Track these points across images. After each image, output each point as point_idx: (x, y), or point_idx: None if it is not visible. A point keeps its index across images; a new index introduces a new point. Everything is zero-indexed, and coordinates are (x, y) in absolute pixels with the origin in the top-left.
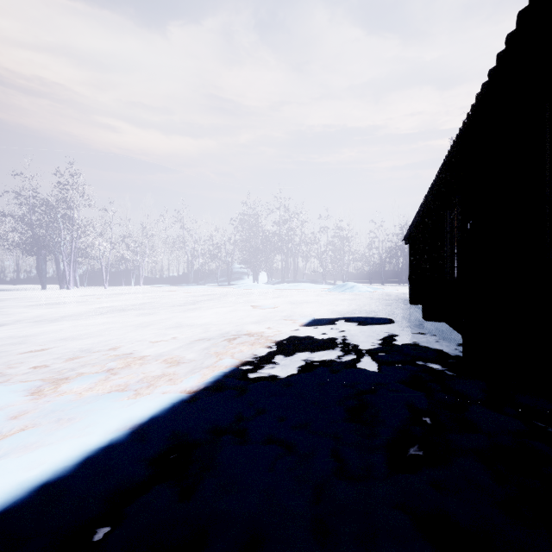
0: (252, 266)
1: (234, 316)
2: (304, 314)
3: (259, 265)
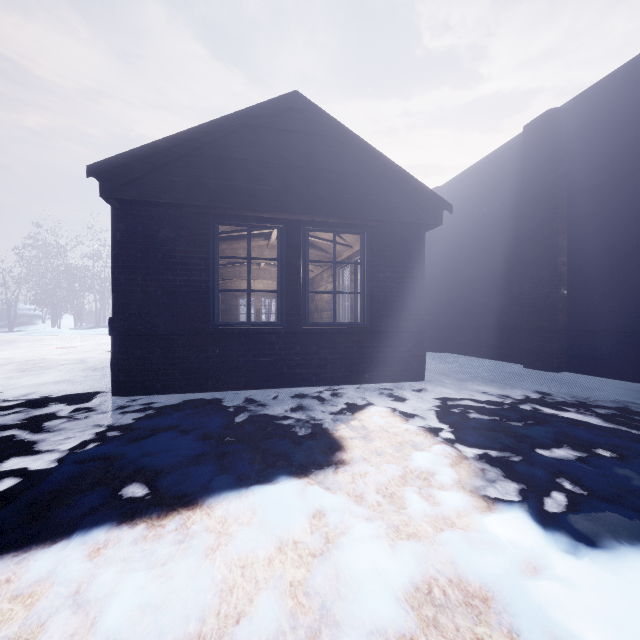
0: (50, 307)
1: (34, 353)
2: (106, 349)
3: (61, 306)
